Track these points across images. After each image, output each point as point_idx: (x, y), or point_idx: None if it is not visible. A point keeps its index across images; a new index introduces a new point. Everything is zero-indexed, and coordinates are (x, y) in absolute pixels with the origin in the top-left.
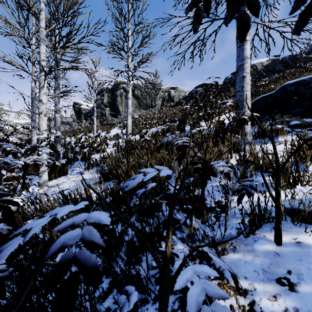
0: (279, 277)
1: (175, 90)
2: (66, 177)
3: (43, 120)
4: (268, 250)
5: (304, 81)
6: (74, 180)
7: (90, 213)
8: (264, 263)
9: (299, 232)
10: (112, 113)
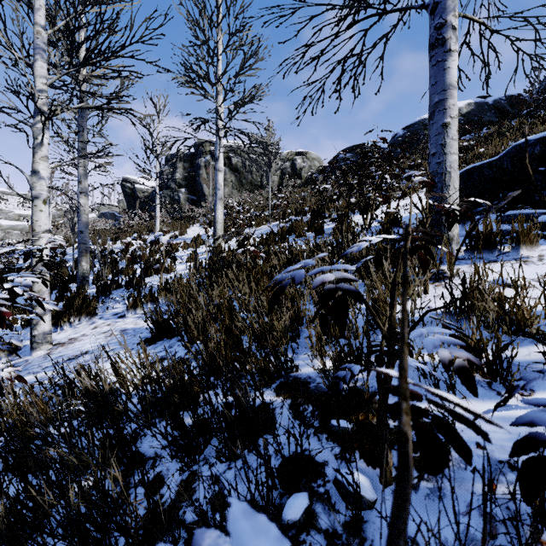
0: None
1: (303, 158)
2: (90, 323)
3: (40, 212)
4: None
5: None
6: (105, 331)
7: None
8: None
9: None
10: (192, 198)
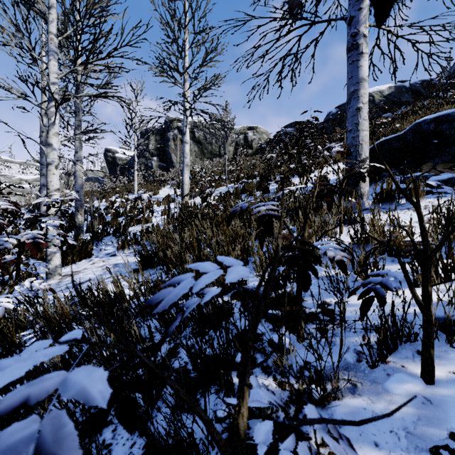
0: (435, 445)
1: (254, 132)
2: (89, 260)
3: (53, 175)
4: (411, 393)
5: (449, 116)
6: (102, 265)
7: (71, 372)
8: (407, 417)
9: None
10: (162, 165)
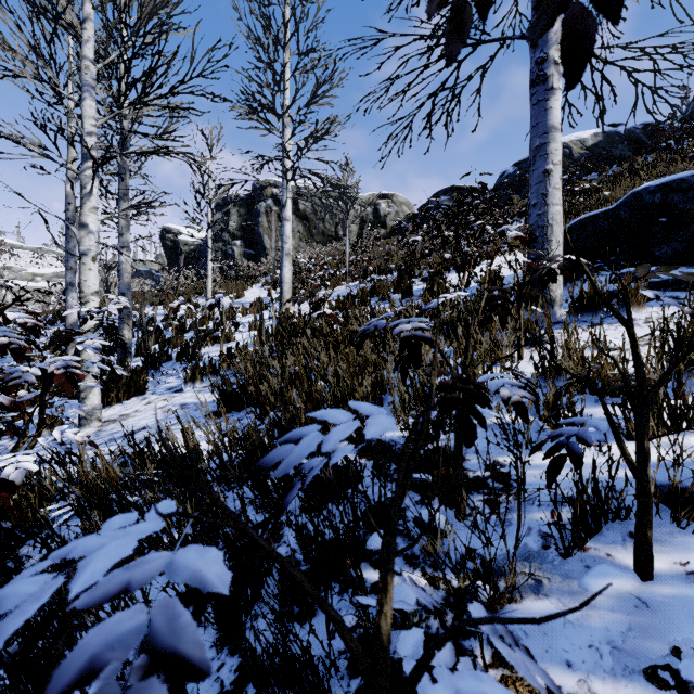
0: (652, 664)
1: (388, 202)
2: (142, 398)
3: (89, 270)
4: (620, 593)
5: (683, 183)
6: (162, 406)
7: (177, 553)
8: (614, 626)
9: (693, 546)
10: (249, 253)
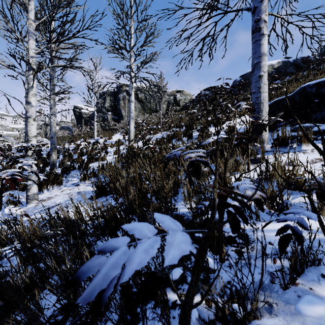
0: None
1: (181, 94)
2: (59, 189)
3: (32, 125)
4: (321, 315)
5: None
6: (68, 193)
7: None
8: None
9: None
10: (115, 118)
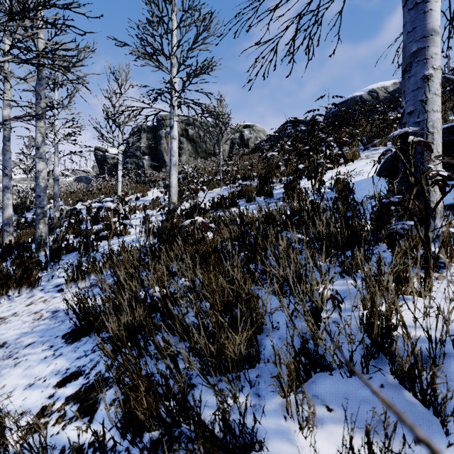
0: None
1: (250, 130)
2: (29, 296)
3: None
4: None
5: None
6: (37, 310)
7: None
8: None
9: None
10: (154, 165)
